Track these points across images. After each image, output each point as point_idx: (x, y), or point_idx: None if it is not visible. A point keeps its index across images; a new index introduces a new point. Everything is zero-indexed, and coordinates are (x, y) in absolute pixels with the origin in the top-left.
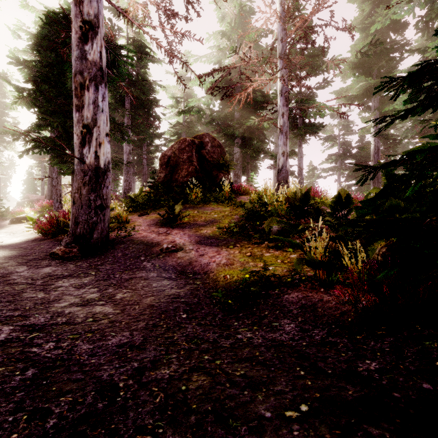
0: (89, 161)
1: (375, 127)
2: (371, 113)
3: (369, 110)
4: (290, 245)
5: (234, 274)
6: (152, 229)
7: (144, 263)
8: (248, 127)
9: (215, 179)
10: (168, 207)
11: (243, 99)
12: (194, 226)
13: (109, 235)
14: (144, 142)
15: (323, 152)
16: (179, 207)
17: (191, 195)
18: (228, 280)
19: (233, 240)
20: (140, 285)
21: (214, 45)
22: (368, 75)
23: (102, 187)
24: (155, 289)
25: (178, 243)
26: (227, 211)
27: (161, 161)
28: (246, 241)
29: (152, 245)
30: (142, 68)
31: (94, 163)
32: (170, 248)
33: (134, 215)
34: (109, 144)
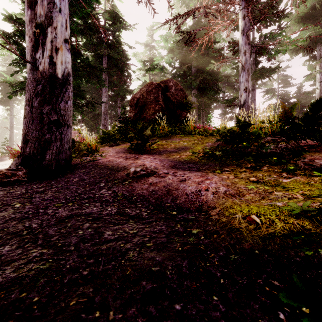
0: (43, 67)
1: (321, 73)
2: (318, 61)
3: (313, 59)
4: (312, 168)
5: (268, 216)
6: (119, 155)
7: (101, 191)
8: (202, 80)
9: (179, 117)
10: (137, 132)
11: (204, 44)
12: (164, 153)
13: (73, 160)
14: (118, 96)
15: (263, 103)
16: (148, 132)
17: (159, 128)
18: (265, 231)
19: (216, 165)
20: (79, 233)
21: (175, 12)
22: (314, 27)
23: (59, 101)
24: (105, 250)
25: (148, 166)
26: (196, 140)
27: (131, 102)
28: (236, 165)
29: (117, 169)
30: (116, 32)
31: (49, 69)
32: (138, 172)
33: (105, 146)
34: (70, 53)
